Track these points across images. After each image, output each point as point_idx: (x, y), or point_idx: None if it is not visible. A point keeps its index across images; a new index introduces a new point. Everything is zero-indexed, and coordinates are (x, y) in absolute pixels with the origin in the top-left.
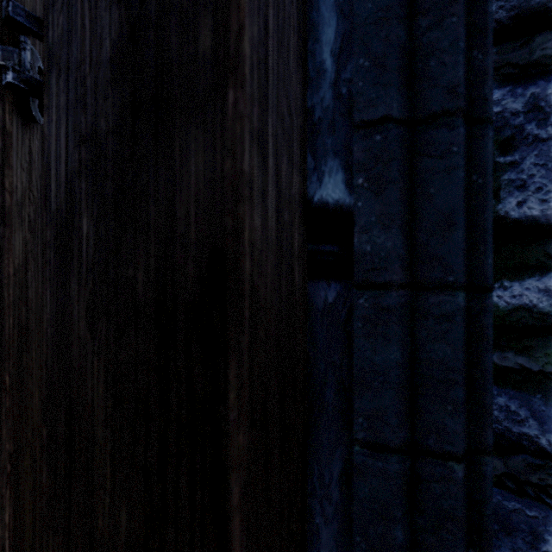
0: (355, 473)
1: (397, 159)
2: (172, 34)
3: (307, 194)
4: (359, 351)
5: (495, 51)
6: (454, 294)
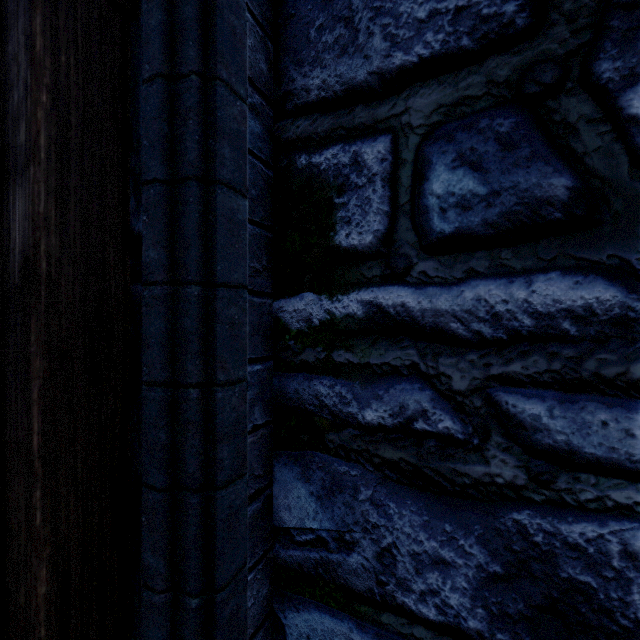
0: (143, 403)
1: (161, 205)
2: (9, 128)
3: (132, 226)
4: (144, 325)
5: (334, 116)
6: (191, 287)
